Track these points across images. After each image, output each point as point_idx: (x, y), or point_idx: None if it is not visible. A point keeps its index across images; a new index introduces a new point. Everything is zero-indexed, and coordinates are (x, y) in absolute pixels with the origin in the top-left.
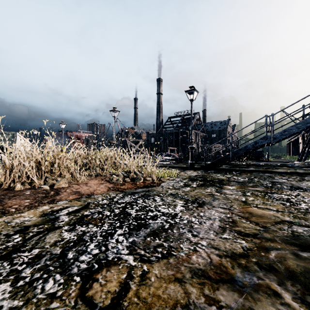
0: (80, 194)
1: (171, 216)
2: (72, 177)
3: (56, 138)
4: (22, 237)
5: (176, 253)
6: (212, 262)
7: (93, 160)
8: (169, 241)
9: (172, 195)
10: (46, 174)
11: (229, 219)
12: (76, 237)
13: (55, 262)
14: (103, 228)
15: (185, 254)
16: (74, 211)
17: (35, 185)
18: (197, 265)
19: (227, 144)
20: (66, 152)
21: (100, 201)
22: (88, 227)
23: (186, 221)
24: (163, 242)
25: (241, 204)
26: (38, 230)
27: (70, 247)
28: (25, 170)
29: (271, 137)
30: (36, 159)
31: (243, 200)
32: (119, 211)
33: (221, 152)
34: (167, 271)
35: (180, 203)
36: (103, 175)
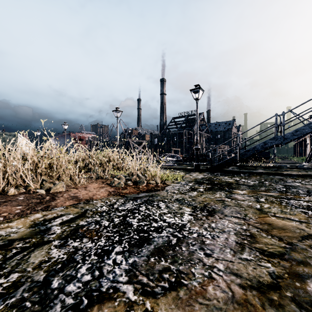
0: (77, 199)
1: (178, 228)
2: (72, 180)
3: (60, 139)
4: (2, 255)
5: (187, 282)
6: (235, 297)
7: (95, 162)
8: (177, 264)
9: (178, 201)
10: (42, 177)
11: (246, 232)
12: (66, 255)
13: (35, 294)
14: (99, 243)
15: (199, 283)
16: (69, 221)
17: (31, 189)
18: (215, 301)
19: (234, 144)
20: (65, 154)
21: (98, 208)
22: (82, 242)
23: (196, 235)
24: (170, 264)
25: (256, 212)
26: (23, 245)
27: (57, 270)
28: (19, 173)
29: (282, 137)
30: (34, 161)
31: (258, 207)
32: (119, 220)
33: (226, 153)
34: (177, 311)
35: (188, 211)
36: (105, 177)
